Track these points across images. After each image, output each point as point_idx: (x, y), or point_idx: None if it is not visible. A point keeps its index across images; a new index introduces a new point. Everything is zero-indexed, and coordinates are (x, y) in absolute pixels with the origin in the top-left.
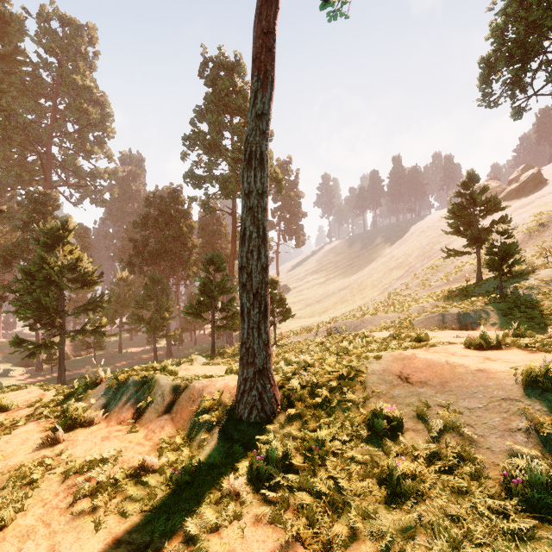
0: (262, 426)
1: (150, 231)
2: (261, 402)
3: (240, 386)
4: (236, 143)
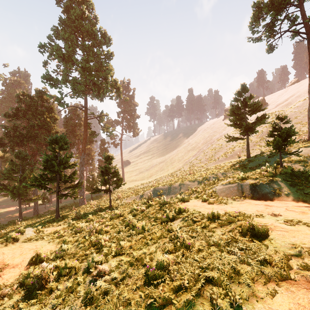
0: None
1: (20, 120)
2: None
3: None
4: (84, 56)
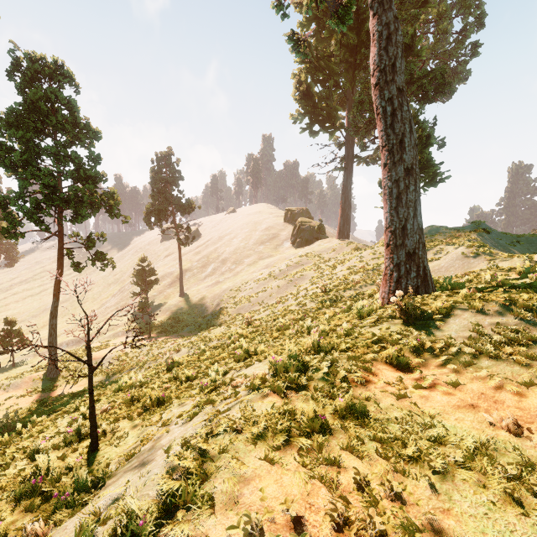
0: (57, 377)
1: None
2: (57, 372)
3: (50, 371)
4: None
